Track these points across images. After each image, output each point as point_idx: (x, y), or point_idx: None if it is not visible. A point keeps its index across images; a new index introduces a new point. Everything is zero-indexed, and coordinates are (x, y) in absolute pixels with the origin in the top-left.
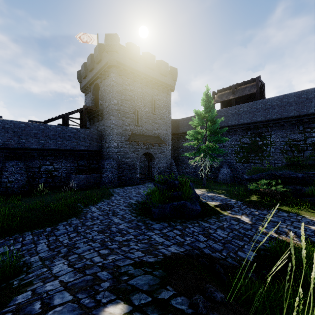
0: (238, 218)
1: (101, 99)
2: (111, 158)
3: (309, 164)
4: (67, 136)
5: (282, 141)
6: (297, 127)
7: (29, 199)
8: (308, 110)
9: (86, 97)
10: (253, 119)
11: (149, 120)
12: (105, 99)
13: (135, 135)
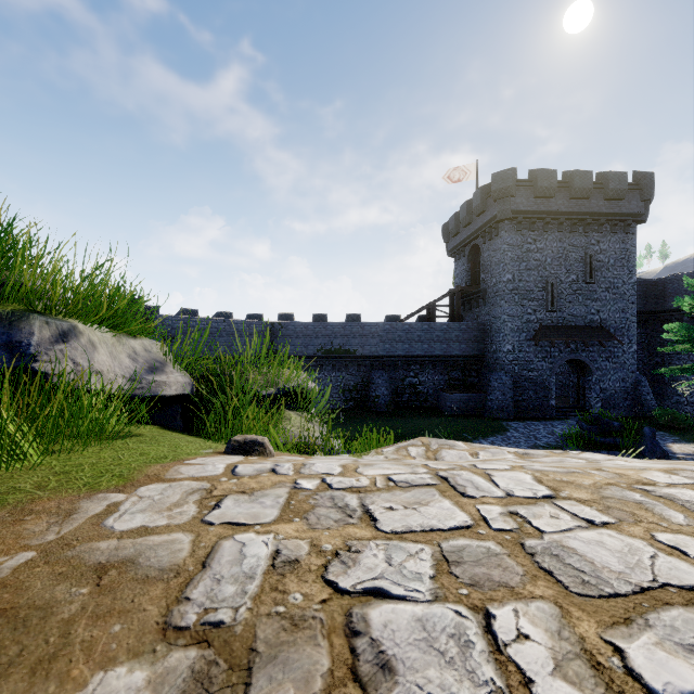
0: None
1: (483, 271)
2: (502, 370)
3: None
4: (435, 336)
5: None
6: None
7: (401, 420)
8: None
9: (456, 264)
10: None
11: (578, 296)
12: (491, 272)
13: (547, 328)
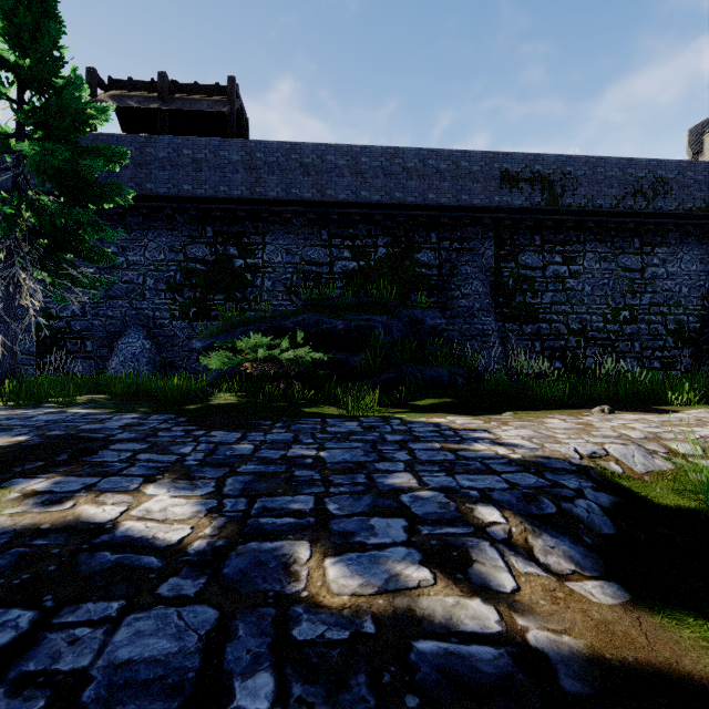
0: (98, 522)
1: None
2: None
3: (351, 304)
4: None
5: (288, 263)
6: (318, 231)
7: None
8: (338, 192)
9: None
10: (221, 189)
11: None
12: None
13: None
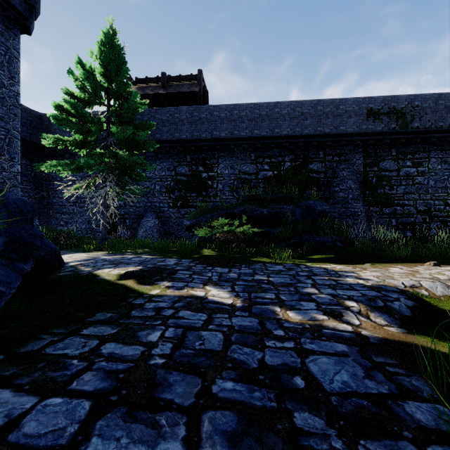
0: (201, 296)
1: None
2: None
3: (270, 198)
4: None
5: (232, 174)
6: (249, 154)
7: None
8: (261, 131)
9: None
10: (194, 134)
11: None
12: None
13: None
